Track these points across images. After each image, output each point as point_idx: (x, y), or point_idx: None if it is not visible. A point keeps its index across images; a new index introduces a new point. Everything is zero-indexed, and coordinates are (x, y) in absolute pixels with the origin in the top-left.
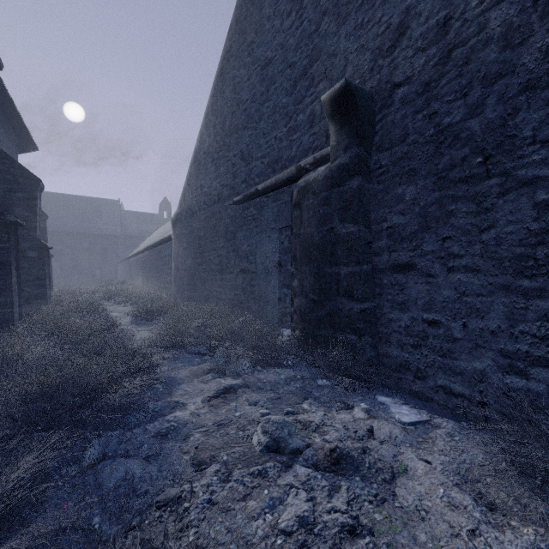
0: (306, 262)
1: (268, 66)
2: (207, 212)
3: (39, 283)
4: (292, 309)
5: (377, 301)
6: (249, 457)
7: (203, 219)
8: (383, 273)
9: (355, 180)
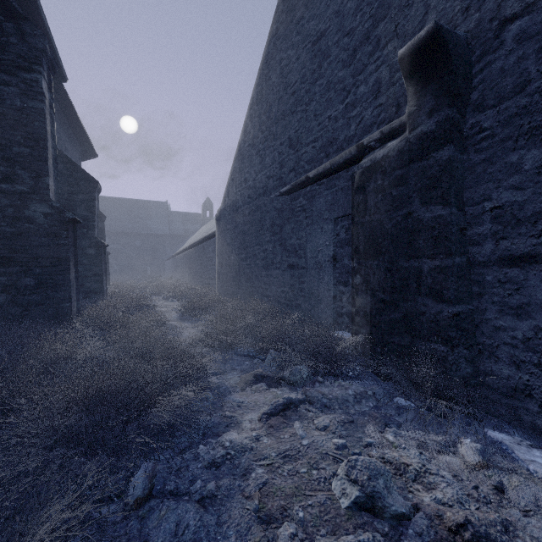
0: (373, 254)
1: (321, 40)
2: (251, 206)
3: (97, 278)
4: (354, 309)
5: (476, 303)
6: (333, 516)
7: (248, 213)
8: (486, 267)
9: (445, 150)
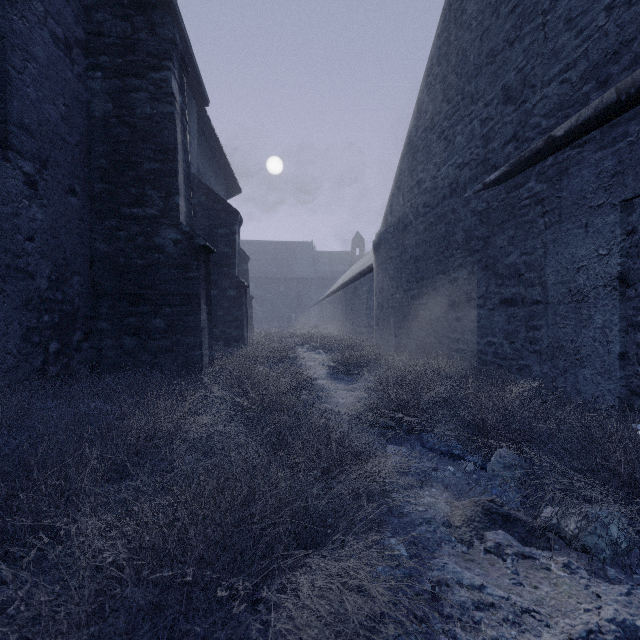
0: None
1: None
2: (429, 217)
3: (238, 324)
4: None
5: None
6: None
7: (422, 229)
8: None
9: None
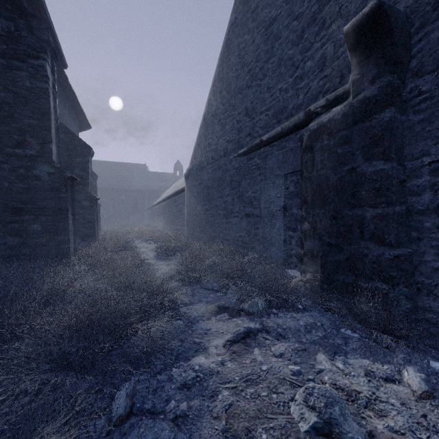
0: (320, 204)
1: (273, 24)
2: (214, 165)
3: (91, 225)
4: (302, 251)
5: (414, 247)
6: None
7: (211, 171)
8: (424, 214)
9: (387, 112)
